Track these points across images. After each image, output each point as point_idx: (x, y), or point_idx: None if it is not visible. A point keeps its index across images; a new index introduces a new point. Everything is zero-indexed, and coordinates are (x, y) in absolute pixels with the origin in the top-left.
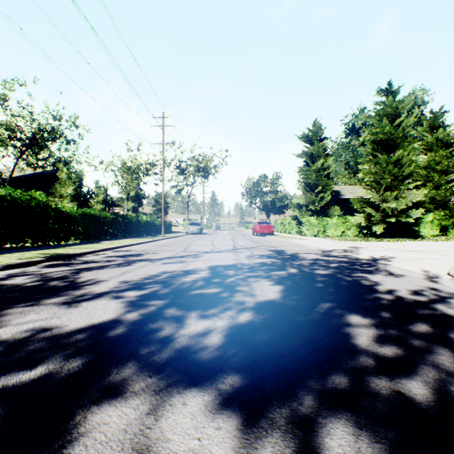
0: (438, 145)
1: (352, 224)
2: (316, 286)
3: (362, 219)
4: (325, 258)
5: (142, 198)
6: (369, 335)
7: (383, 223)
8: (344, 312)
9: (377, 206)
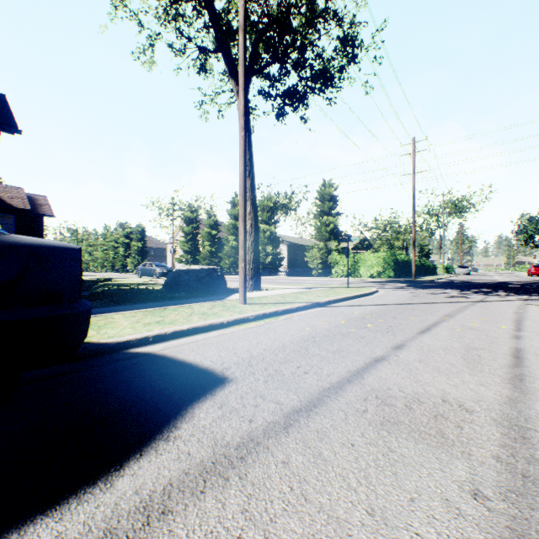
0: None
1: None
2: None
3: None
4: None
5: (406, 247)
6: None
7: None
8: None
9: None
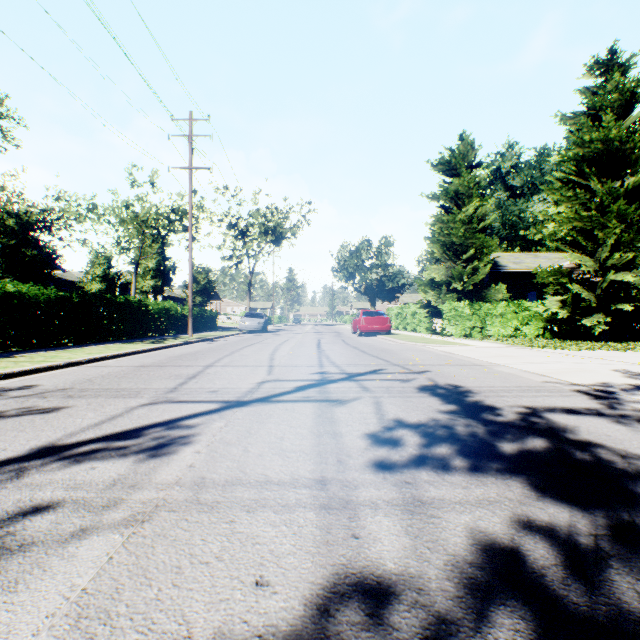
0: None
1: (533, 315)
2: None
3: (560, 306)
4: None
5: (169, 273)
6: None
7: (603, 312)
8: None
9: (588, 282)
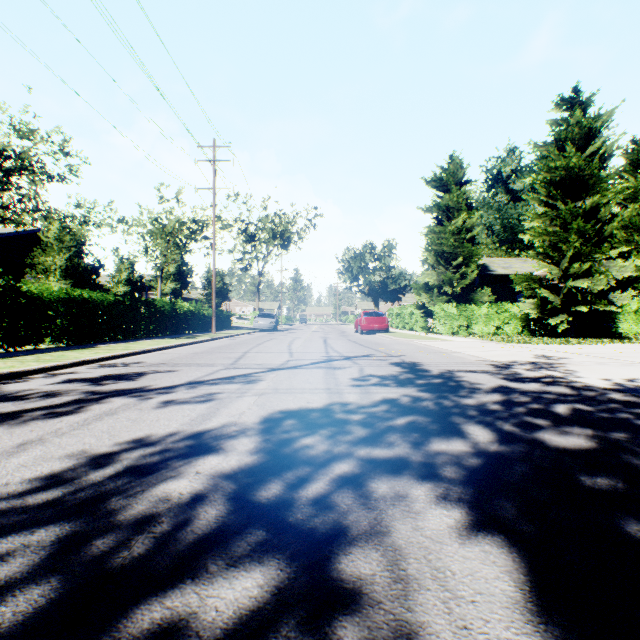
0: None
1: (513, 315)
2: (639, 542)
3: (532, 307)
4: (520, 386)
5: (187, 277)
6: None
7: (566, 313)
8: None
9: (555, 287)
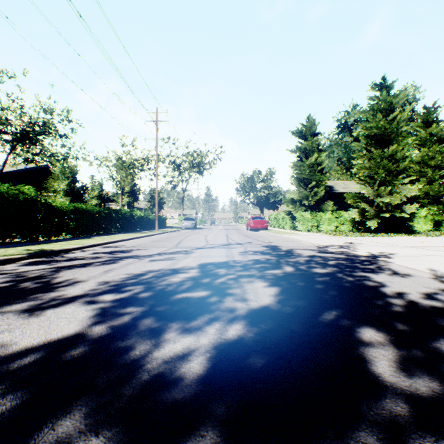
0: (431, 140)
1: (346, 219)
2: (316, 288)
3: (356, 214)
4: (321, 255)
5: (137, 194)
6: (389, 359)
7: (377, 218)
8: (353, 323)
9: (371, 201)
